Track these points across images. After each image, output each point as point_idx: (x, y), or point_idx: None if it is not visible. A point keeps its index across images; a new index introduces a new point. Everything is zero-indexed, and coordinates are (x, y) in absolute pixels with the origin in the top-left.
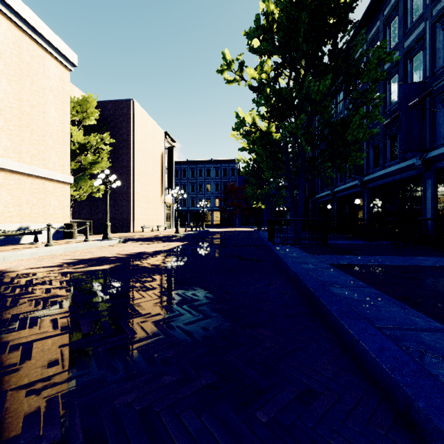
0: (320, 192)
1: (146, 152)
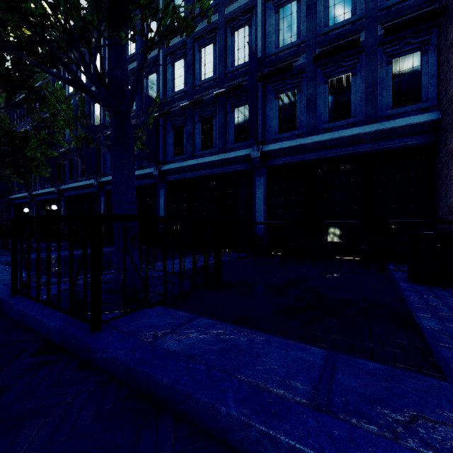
0: (17, 192)
1: None
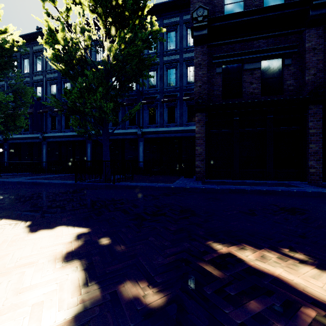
0: None
1: None
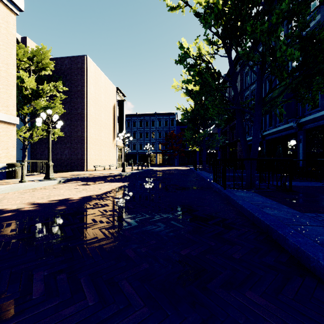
0: (248, 136)
1: (99, 102)
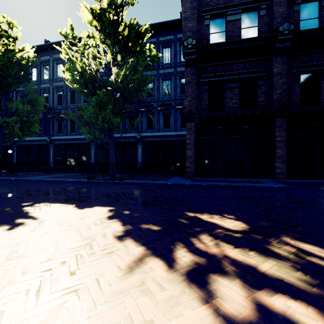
0: None
1: None
